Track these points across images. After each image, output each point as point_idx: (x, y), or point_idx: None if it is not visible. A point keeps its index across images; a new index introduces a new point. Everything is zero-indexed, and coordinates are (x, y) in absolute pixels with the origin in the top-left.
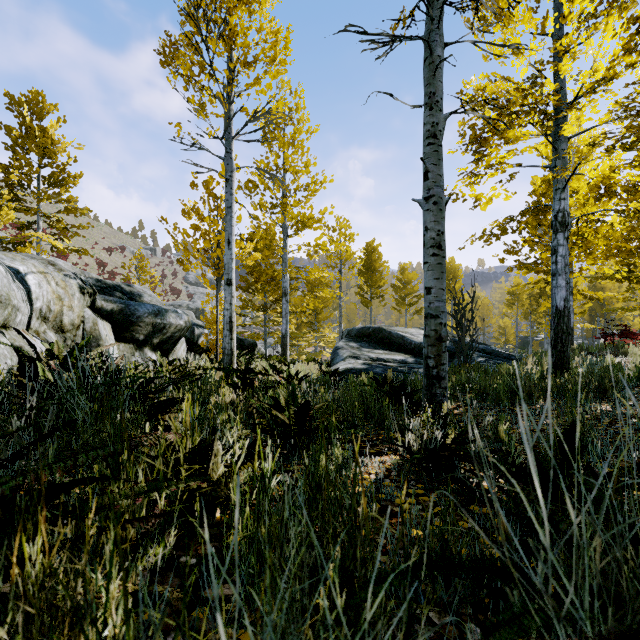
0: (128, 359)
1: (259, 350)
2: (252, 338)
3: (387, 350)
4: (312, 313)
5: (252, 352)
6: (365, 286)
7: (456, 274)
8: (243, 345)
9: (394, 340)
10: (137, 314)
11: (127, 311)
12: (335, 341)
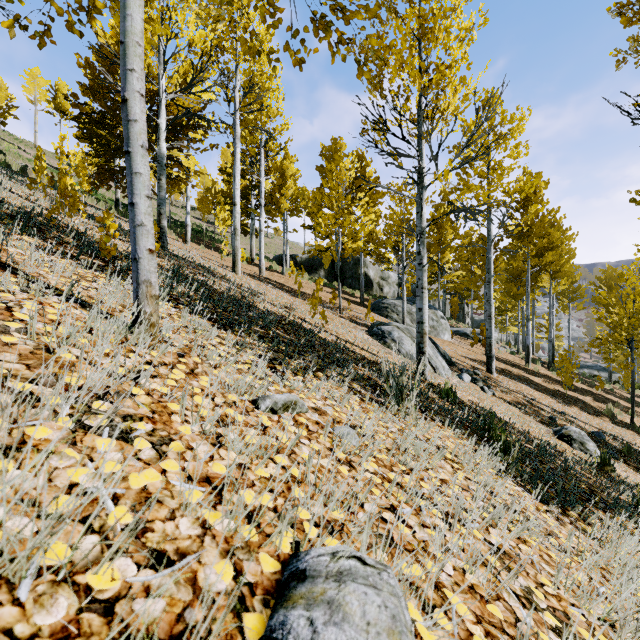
0: None
1: None
2: None
3: None
4: None
5: None
6: None
7: None
8: None
9: None
10: None
11: None
12: None
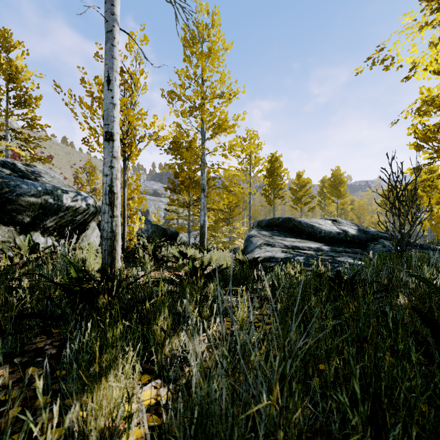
0: (3, 244)
1: (181, 238)
2: (178, 229)
3: (298, 238)
4: (227, 211)
5: (174, 240)
6: (269, 189)
7: (341, 180)
8: (166, 234)
9: (304, 229)
10: (18, 191)
11: (3, 187)
12: (245, 233)
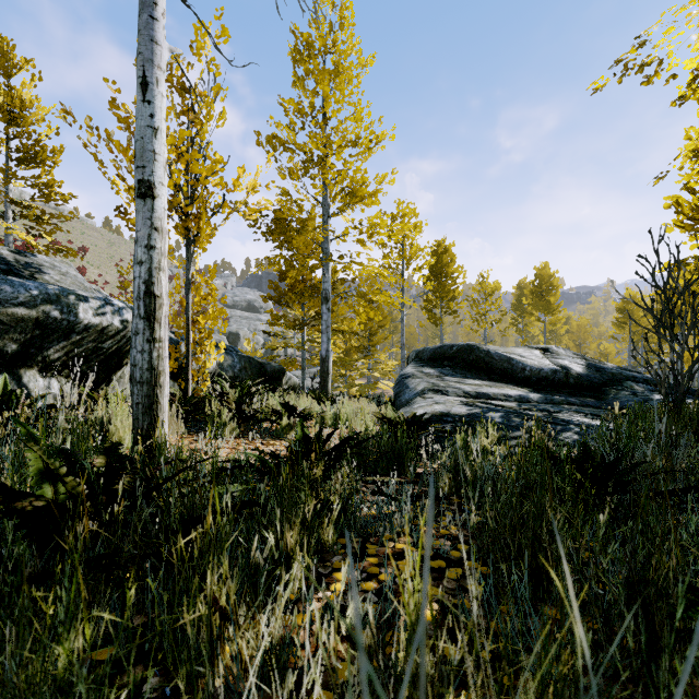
0: None
1: (289, 380)
2: (285, 364)
3: (485, 380)
4: (364, 335)
5: (277, 382)
6: (433, 299)
7: (552, 284)
8: (264, 372)
9: (495, 364)
10: None
11: None
12: (393, 370)
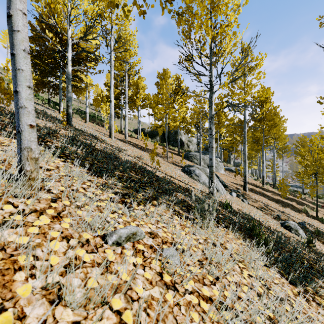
0: None
1: None
2: None
3: None
4: None
5: None
6: None
7: None
8: None
9: None
10: None
11: None
12: None
